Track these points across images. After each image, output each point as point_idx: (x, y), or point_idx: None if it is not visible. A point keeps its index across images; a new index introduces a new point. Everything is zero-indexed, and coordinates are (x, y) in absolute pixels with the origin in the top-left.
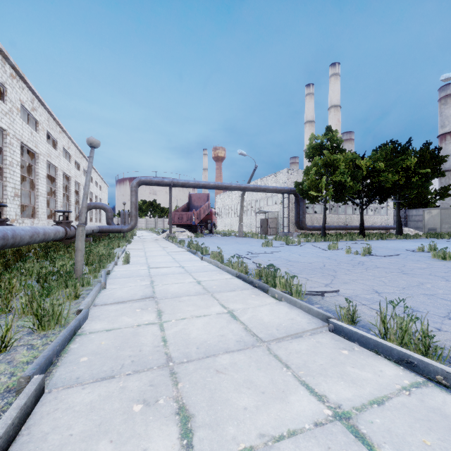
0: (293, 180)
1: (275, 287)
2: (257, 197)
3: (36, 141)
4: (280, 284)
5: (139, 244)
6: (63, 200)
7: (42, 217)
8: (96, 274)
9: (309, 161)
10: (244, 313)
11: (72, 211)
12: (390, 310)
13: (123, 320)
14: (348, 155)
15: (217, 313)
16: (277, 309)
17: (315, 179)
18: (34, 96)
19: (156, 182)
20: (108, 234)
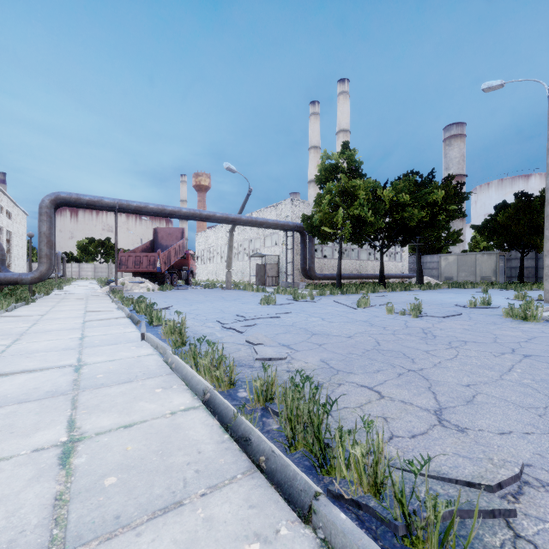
0: (298, 213)
1: (324, 468)
2: (251, 236)
3: None
4: (343, 456)
5: (49, 304)
6: None
7: None
8: None
9: (320, 187)
10: None
11: None
12: None
13: None
14: (369, 182)
15: None
16: None
17: (328, 211)
18: None
19: (88, 201)
20: (4, 287)
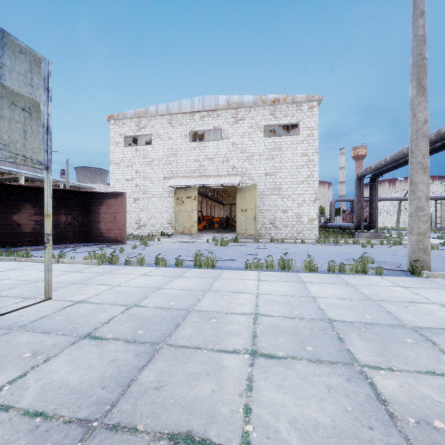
0: None
1: None
2: None
3: None
4: None
5: None
6: None
7: None
8: None
9: None
10: None
11: None
12: None
13: None
14: None
15: None
16: None
17: None
18: None
19: (344, 200)
20: None
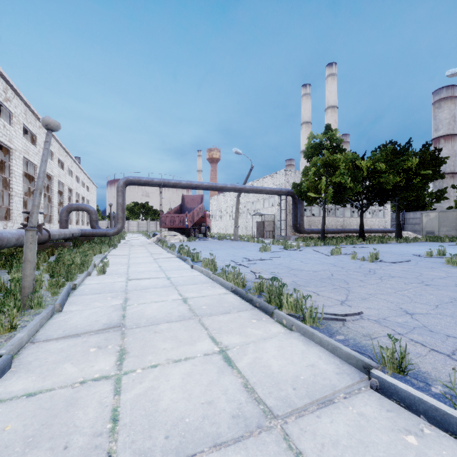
0: (290, 181)
1: (280, 308)
2: (253, 199)
3: (11, 135)
4: (288, 304)
5: (126, 249)
6: (45, 201)
7: (18, 219)
8: (56, 290)
9: (307, 161)
10: (242, 354)
11: (54, 213)
12: (438, 343)
13: (63, 372)
14: (348, 155)
15: (204, 353)
16: (288, 345)
17: (314, 180)
18: (7, 85)
19: (144, 181)
20: (93, 238)
